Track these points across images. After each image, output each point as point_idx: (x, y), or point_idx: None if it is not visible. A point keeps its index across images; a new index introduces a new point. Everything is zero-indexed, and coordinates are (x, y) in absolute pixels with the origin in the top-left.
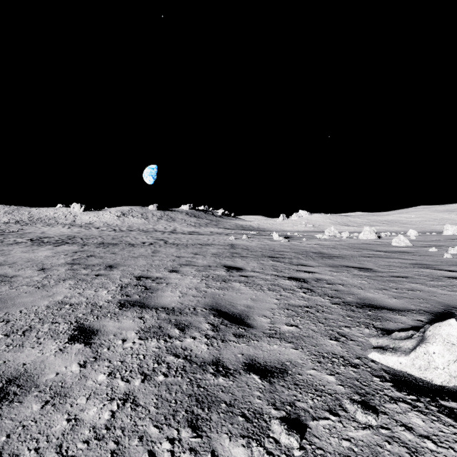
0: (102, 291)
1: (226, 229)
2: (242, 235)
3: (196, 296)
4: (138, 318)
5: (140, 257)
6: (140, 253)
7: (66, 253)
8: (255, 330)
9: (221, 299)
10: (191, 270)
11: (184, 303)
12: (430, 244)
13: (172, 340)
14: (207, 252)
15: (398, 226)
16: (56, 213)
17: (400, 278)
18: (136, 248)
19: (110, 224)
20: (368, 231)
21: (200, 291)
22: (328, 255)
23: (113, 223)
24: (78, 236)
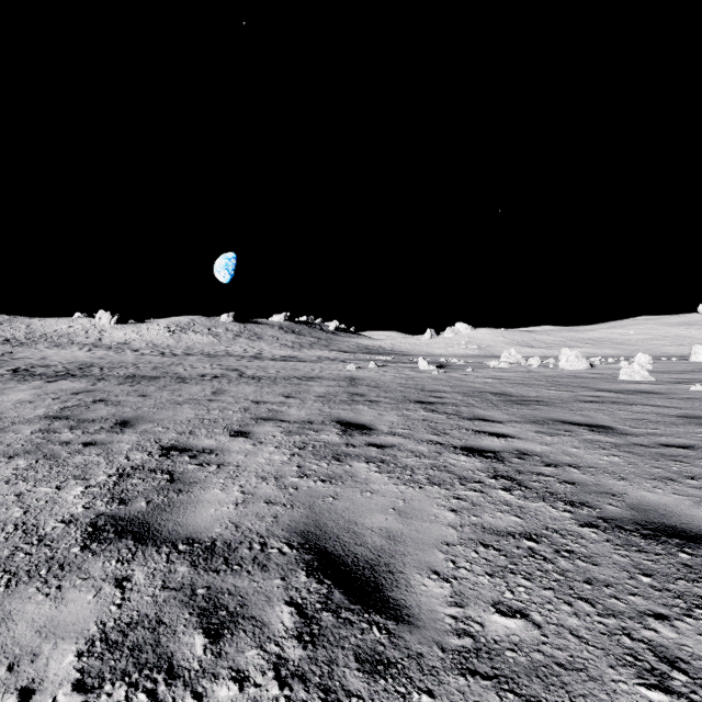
0: (72, 488)
1: (341, 352)
2: (368, 363)
3: (274, 502)
4: (114, 584)
5: (187, 403)
6: (190, 396)
7: (59, 395)
8: (416, 634)
9: (327, 511)
10: (273, 432)
11: (243, 524)
12: (684, 378)
13: (173, 691)
14: (308, 393)
15: (609, 347)
16: (72, 326)
17: (681, 450)
18: (188, 385)
19: (157, 344)
20: (575, 356)
21: (284, 487)
22: (520, 398)
23: (163, 342)
24: (97, 364)
